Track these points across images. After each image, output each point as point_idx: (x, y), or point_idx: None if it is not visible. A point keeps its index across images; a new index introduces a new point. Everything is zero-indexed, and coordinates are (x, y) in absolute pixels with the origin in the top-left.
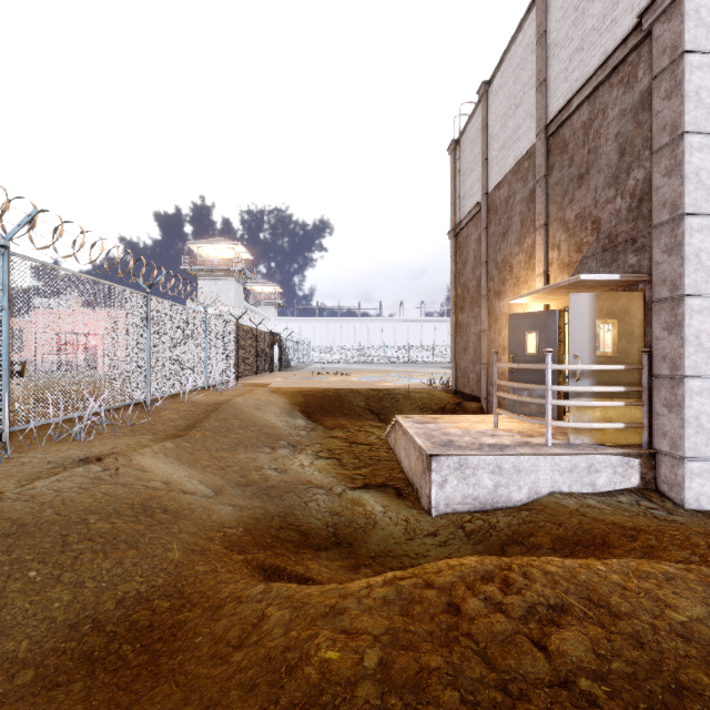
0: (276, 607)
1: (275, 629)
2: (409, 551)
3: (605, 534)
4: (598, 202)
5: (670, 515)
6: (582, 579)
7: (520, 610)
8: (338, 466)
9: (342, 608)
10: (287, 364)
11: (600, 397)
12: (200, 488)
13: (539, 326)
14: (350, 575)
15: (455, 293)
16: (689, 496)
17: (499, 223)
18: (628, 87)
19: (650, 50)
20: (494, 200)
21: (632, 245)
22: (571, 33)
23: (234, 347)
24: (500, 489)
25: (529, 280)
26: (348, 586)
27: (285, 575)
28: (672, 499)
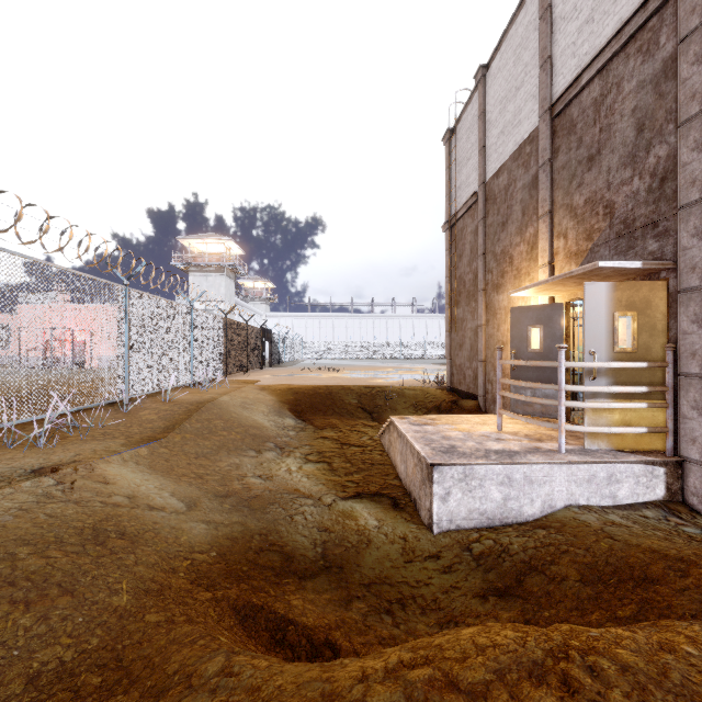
0: None
1: None
2: (409, 578)
3: (645, 565)
4: (611, 184)
5: None
6: (677, 679)
7: None
8: (329, 471)
9: None
10: (279, 360)
11: (619, 398)
12: (170, 502)
13: (544, 320)
14: (340, 612)
15: (450, 287)
16: None
17: (498, 213)
18: (648, 55)
19: (675, 12)
20: (492, 189)
21: (653, 230)
22: (580, 4)
23: (223, 343)
24: (510, 503)
25: (532, 271)
26: (336, 676)
27: (262, 616)
28: None
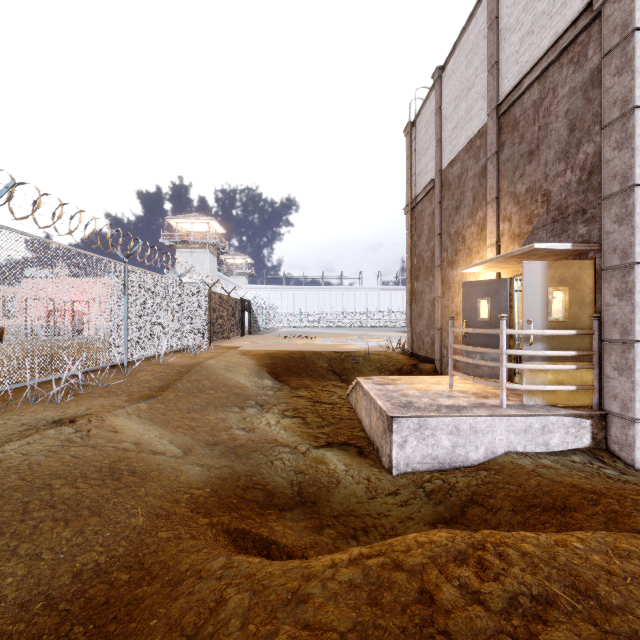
0: (235, 589)
1: (232, 620)
2: (371, 511)
3: (565, 497)
4: (548, 176)
5: (623, 475)
6: (563, 561)
7: (501, 602)
8: (303, 425)
9: (305, 594)
10: (257, 328)
11: (552, 361)
12: (169, 448)
13: (491, 293)
14: (313, 536)
15: (410, 263)
16: (639, 456)
17: (452, 198)
18: (578, 65)
19: (600, 29)
20: (447, 176)
21: (582, 216)
22: (522, 18)
23: (207, 313)
24: (458, 449)
25: (481, 250)
26: (312, 564)
27: (250, 538)
28: (623, 459)
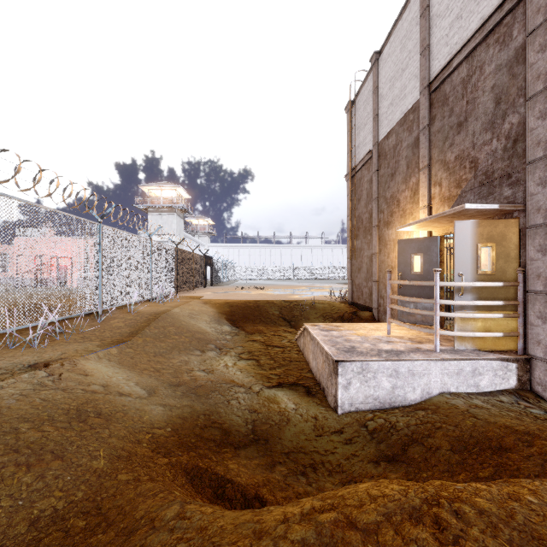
0: (186, 546)
1: None
2: (319, 448)
3: (500, 438)
4: (476, 144)
5: None
6: (521, 520)
7: None
8: (257, 366)
9: None
10: (218, 280)
11: (481, 310)
12: (135, 390)
13: (423, 250)
14: (266, 474)
15: (351, 224)
16: None
17: (388, 166)
18: (503, 45)
19: (524, 11)
20: (383, 147)
21: (508, 180)
22: (451, 5)
23: (174, 267)
24: (397, 390)
25: (414, 211)
26: (264, 519)
27: (206, 477)
28: (546, 399)
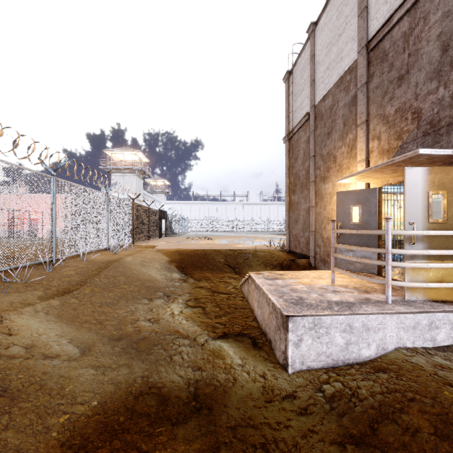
0: None
1: None
2: (270, 420)
3: None
4: (419, 95)
5: None
6: None
7: None
8: (203, 315)
9: None
10: (172, 232)
11: (432, 259)
12: (66, 349)
13: (362, 201)
14: None
15: (288, 181)
16: None
17: (325, 126)
18: None
19: None
20: (320, 109)
21: None
22: None
23: (131, 220)
24: (351, 346)
25: (351, 166)
26: None
27: None
28: None
